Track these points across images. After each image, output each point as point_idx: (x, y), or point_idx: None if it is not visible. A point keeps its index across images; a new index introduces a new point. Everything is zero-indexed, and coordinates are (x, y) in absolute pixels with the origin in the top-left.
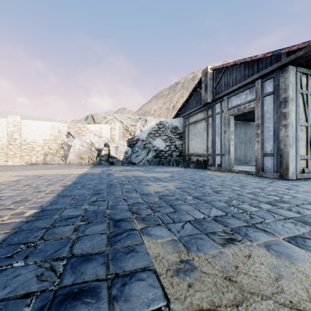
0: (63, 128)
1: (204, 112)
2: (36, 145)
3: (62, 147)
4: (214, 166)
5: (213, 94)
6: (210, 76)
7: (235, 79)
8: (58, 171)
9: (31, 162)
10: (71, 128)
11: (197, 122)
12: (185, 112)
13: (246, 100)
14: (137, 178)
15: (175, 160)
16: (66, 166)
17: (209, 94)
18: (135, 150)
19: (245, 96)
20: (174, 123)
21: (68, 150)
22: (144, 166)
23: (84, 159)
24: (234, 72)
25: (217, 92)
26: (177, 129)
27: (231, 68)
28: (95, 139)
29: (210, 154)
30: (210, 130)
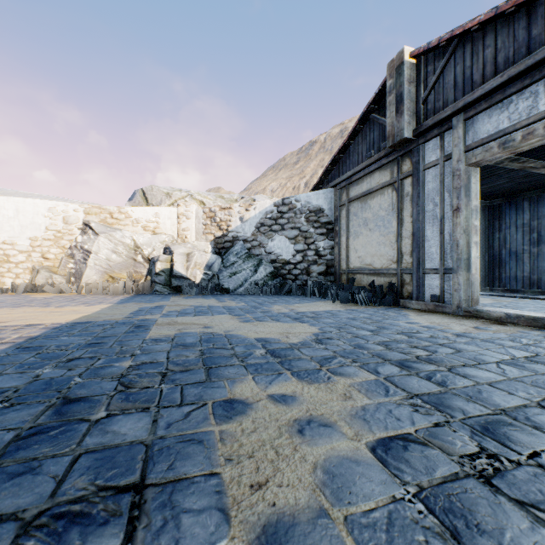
0: (74, 213)
1: (390, 168)
2: (14, 249)
3: (71, 255)
4: (421, 301)
5: (419, 116)
6: (409, 73)
7: (495, 60)
8: (19, 313)
9: (1, 287)
10: (92, 213)
11: (371, 195)
12: (339, 174)
13: (535, 112)
14: (210, 349)
15: (317, 283)
16: (71, 297)
17: (407, 118)
18: (230, 261)
19: (529, 103)
20: (314, 201)
21: (83, 262)
22: (246, 298)
23: (118, 281)
24: (489, 43)
25: (430, 110)
26: (320, 214)
27: (478, 34)
28: (143, 237)
29: (407, 270)
30: (408, 211)
